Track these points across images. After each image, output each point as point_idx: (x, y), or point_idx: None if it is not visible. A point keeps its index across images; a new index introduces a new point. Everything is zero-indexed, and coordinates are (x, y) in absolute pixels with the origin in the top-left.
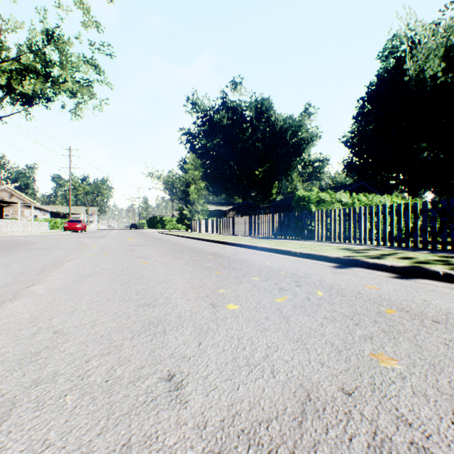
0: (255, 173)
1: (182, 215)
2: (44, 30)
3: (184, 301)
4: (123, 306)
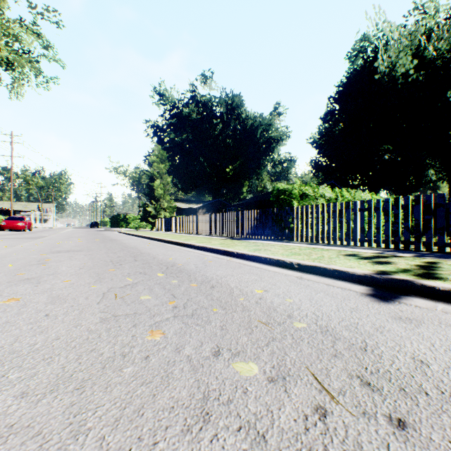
0: (226, 170)
1: (146, 212)
2: None
3: None
4: None
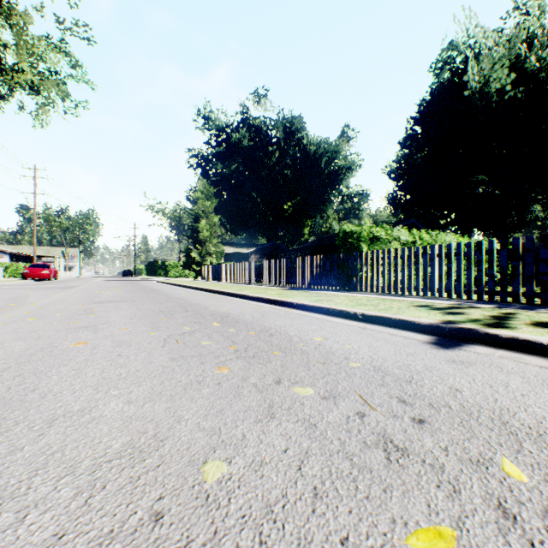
0: (283, 208)
1: (189, 258)
2: None
3: None
4: None
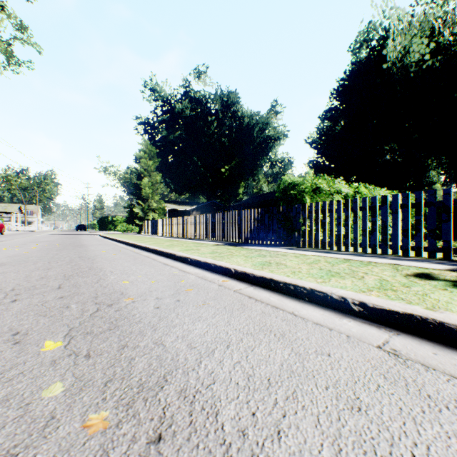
0: (221, 171)
1: (133, 213)
2: None
3: None
4: None
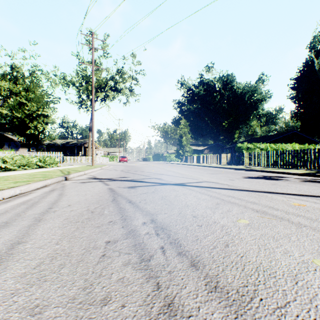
0: (222, 124)
1: (178, 153)
2: (116, 69)
3: (200, 171)
4: (191, 171)
